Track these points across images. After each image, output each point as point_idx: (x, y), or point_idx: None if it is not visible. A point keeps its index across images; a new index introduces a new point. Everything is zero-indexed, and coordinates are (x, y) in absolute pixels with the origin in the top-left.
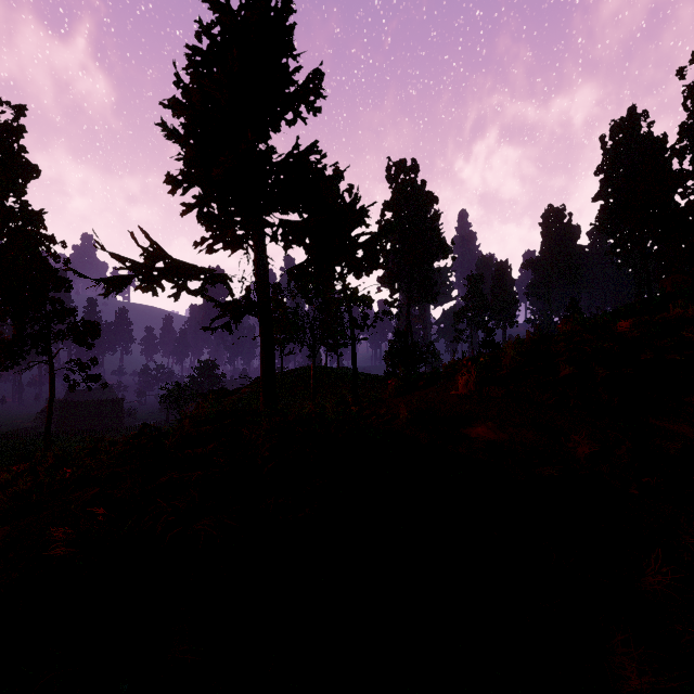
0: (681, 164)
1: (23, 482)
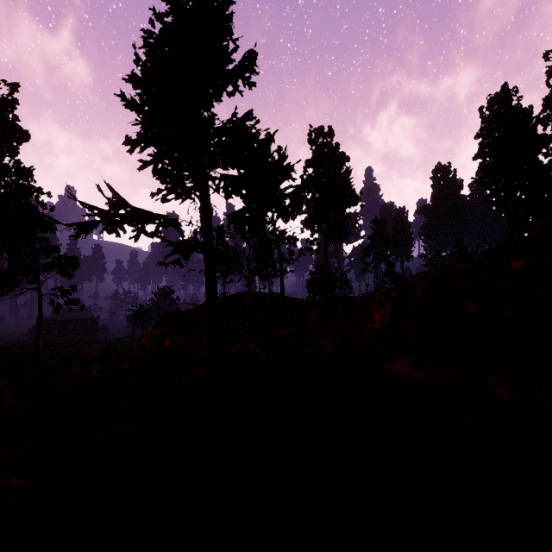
0: (545, 130)
1: None
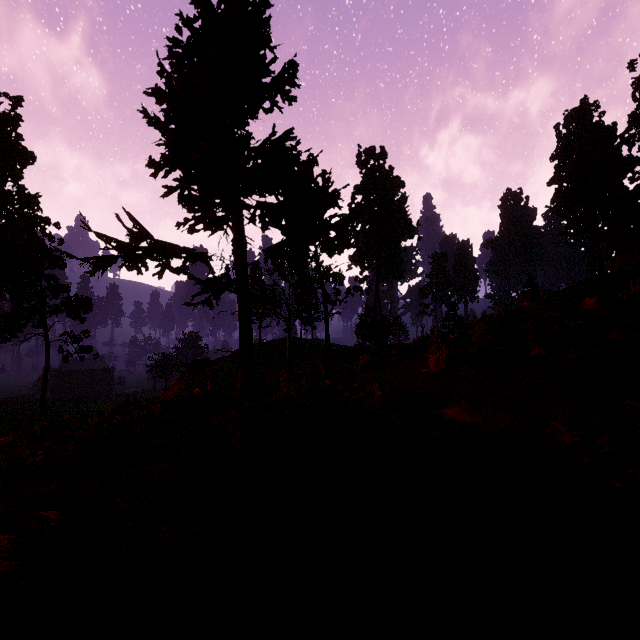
0: (630, 150)
1: (3, 457)
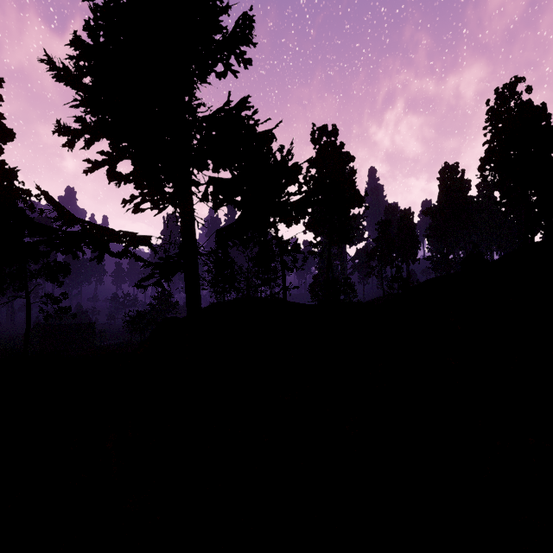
0: None
1: None
